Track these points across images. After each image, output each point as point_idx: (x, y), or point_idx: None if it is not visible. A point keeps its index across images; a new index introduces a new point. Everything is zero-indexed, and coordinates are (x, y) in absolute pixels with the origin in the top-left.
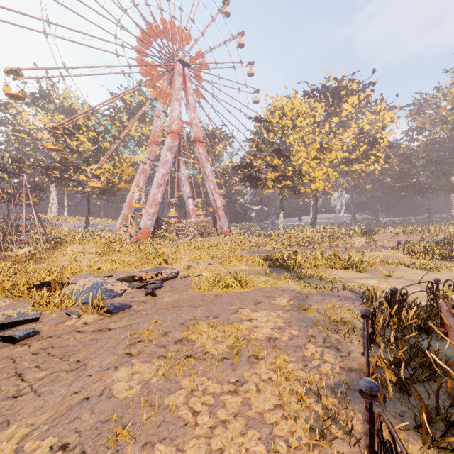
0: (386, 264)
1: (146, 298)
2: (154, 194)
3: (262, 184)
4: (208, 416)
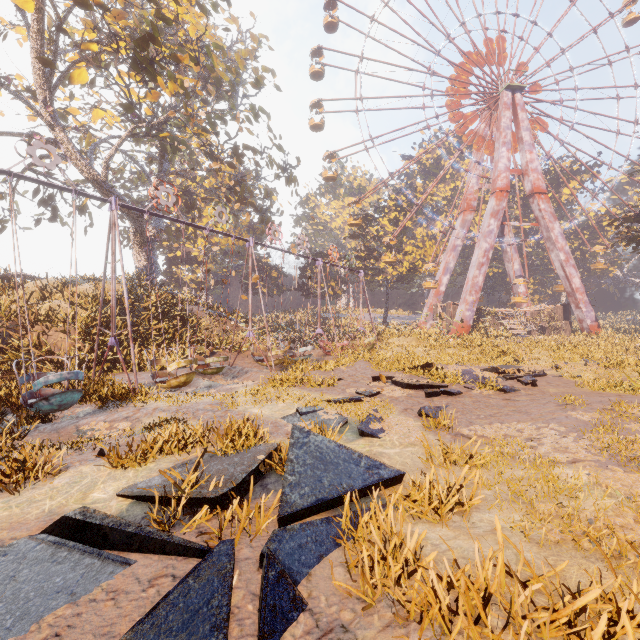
0: None
1: (526, 387)
2: (474, 277)
3: None
4: None
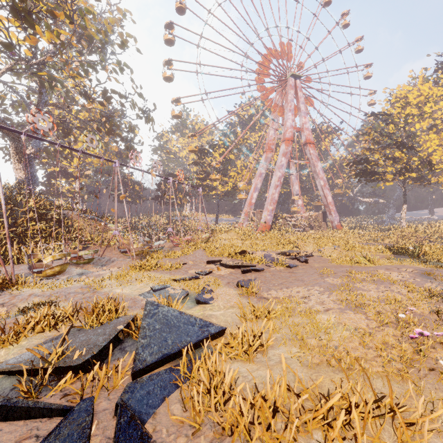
0: None
1: (302, 264)
2: (272, 194)
3: (379, 177)
4: (375, 289)
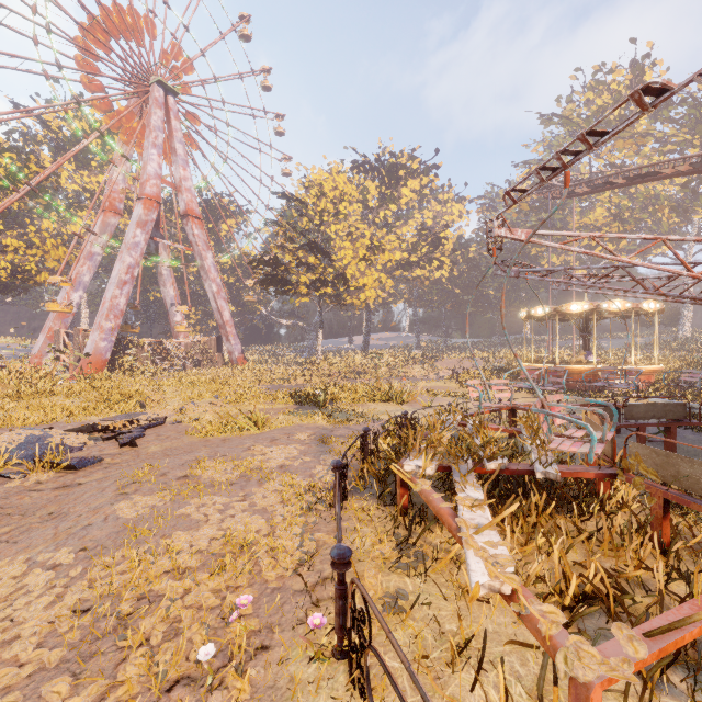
0: (431, 395)
1: (122, 450)
2: (114, 298)
3: (292, 289)
4: (219, 514)
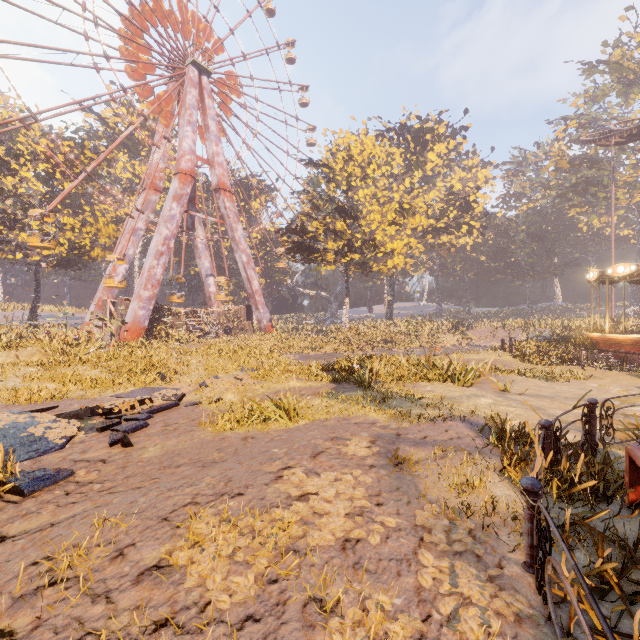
0: (495, 373)
1: (111, 451)
2: (151, 268)
3: (319, 257)
4: None
